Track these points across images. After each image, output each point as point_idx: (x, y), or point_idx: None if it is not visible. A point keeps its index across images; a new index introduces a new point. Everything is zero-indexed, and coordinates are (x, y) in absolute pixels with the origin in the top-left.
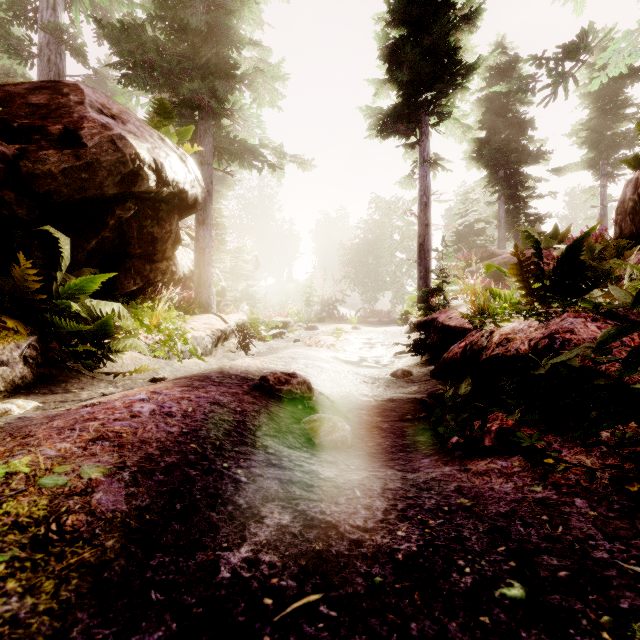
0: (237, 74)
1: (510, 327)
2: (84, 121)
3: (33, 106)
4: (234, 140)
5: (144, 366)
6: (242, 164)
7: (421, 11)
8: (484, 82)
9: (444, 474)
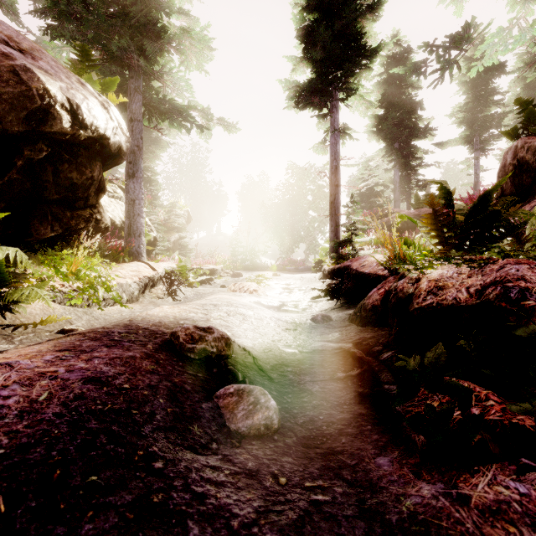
0: (165, 35)
1: (437, 274)
2: None
3: None
4: (163, 100)
5: (52, 316)
6: (172, 124)
7: None
8: (382, 69)
9: (427, 505)
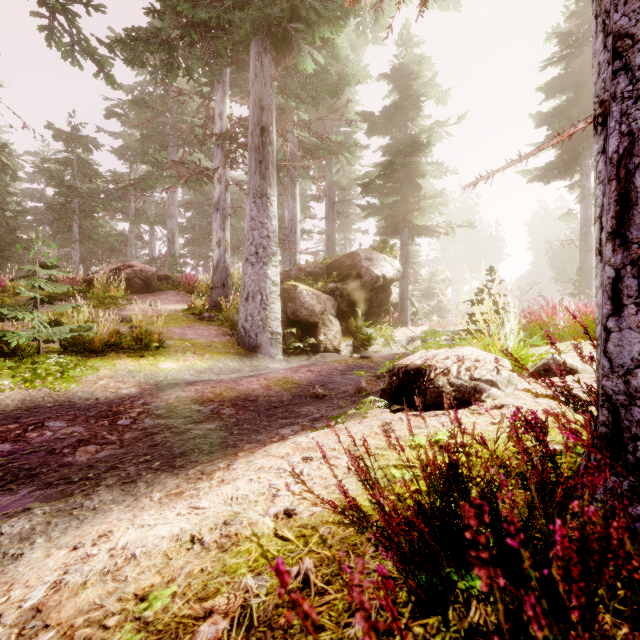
0: (420, 199)
1: None
2: (362, 268)
3: (348, 266)
4: (420, 227)
5: (380, 350)
6: (426, 236)
7: (576, 79)
8: None
9: None
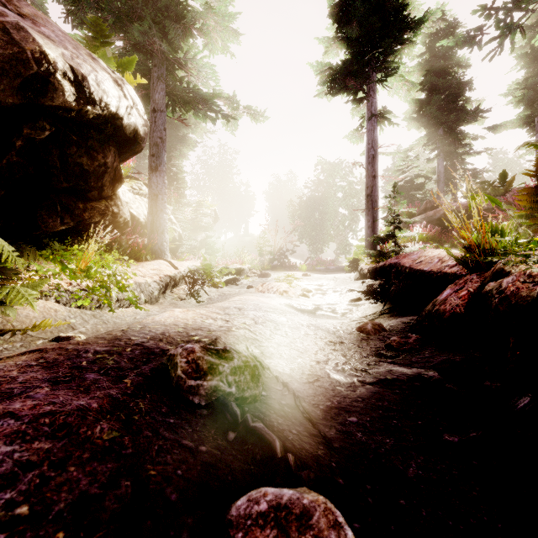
0: (188, 14)
1: None
2: None
3: None
4: (187, 87)
5: (46, 321)
6: (196, 114)
7: None
8: (423, 48)
9: None
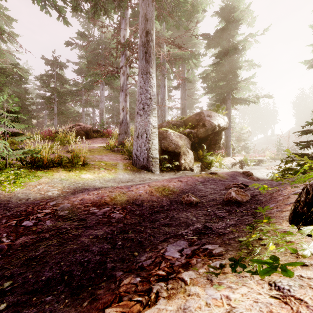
0: (239, 81)
1: None
2: (205, 121)
3: (196, 120)
4: (238, 99)
5: (217, 170)
6: (241, 104)
7: None
8: None
9: None
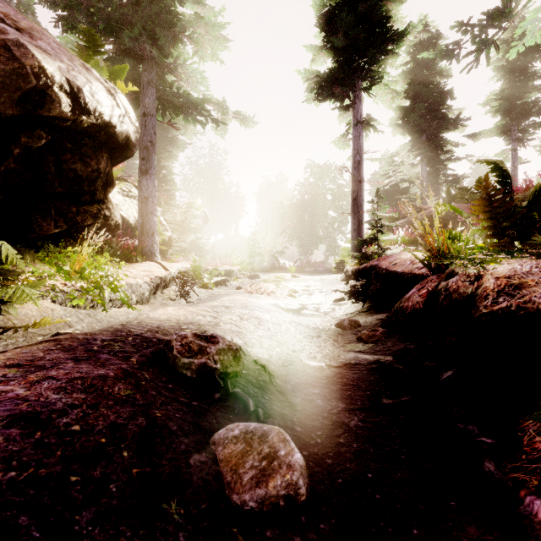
0: (178, 23)
1: (506, 269)
2: None
3: None
4: (177, 93)
5: (46, 318)
6: (186, 119)
7: None
8: (408, 57)
9: None
